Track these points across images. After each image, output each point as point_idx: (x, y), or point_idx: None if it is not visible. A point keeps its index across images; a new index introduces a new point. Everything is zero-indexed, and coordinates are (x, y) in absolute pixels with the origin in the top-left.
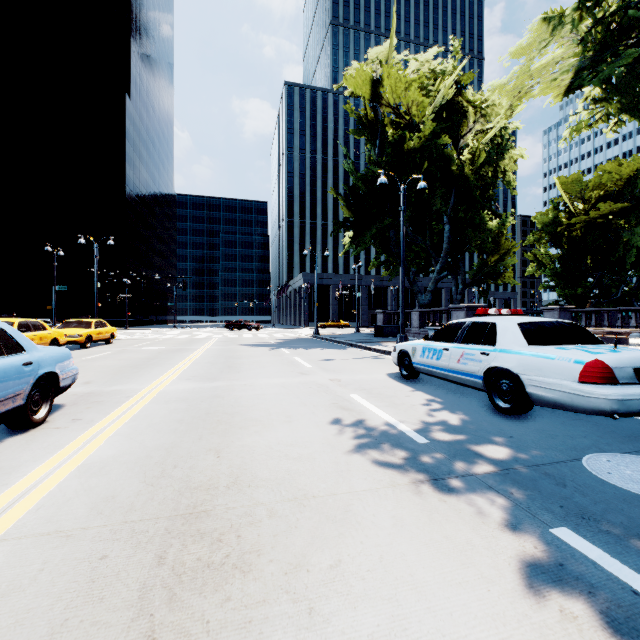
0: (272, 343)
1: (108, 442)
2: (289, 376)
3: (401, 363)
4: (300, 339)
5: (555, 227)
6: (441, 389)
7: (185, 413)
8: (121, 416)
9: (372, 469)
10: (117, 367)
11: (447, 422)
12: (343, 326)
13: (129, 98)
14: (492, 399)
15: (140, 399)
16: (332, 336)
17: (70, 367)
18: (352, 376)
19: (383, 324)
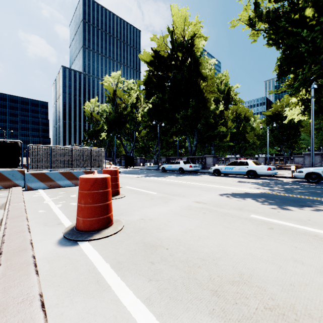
0: None
1: None
2: None
3: None
4: None
5: None
6: None
7: None
8: None
9: None
10: None
11: None
12: None
13: None
14: None
15: None
16: None
17: None
18: None
19: None
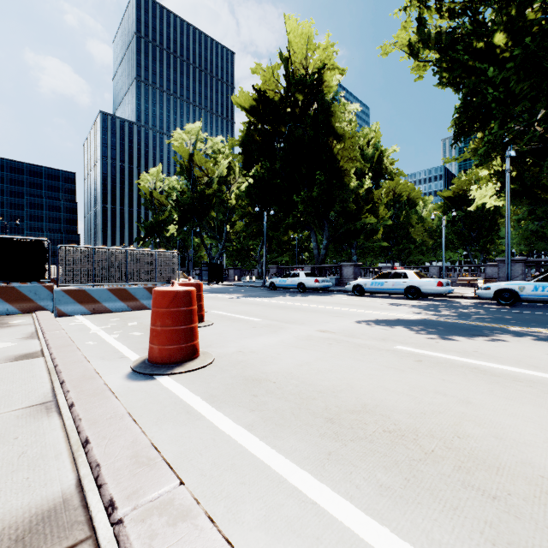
0: None
1: None
2: None
3: None
4: None
5: None
6: None
7: None
8: None
9: None
10: None
11: None
12: None
13: None
14: None
15: None
16: None
17: None
18: None
19: None
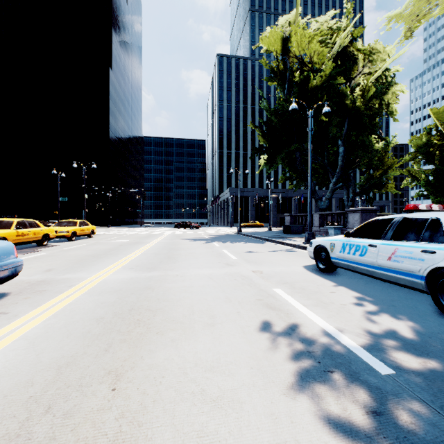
0: (206, 238)
1: (4, 351)
2: (216, 267)
3: (317, 257)
4: (227, 235)
5: (428, 148)
6: (363, 284)
7: (109, 308)
8: (47, 310)
9: (334, 441)
10: (82, 256)
11: (397, 333)
12: (259, 226)
13: (111, 70)
14: (439, 303)
15: (79, 289)
16: (251, 233)
17: (9, 260)
18: (272, 268)
19: (290, 224)
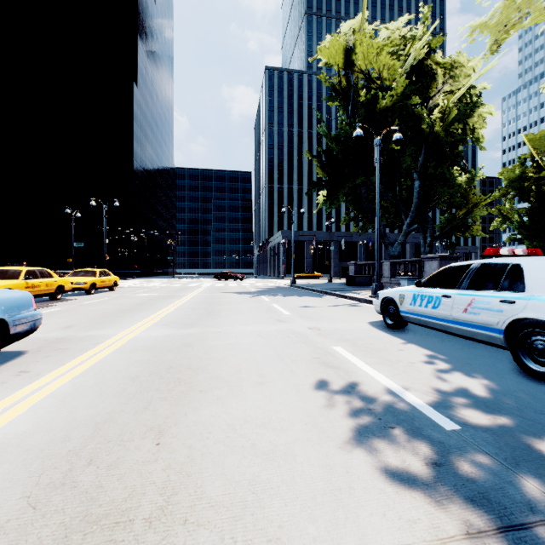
0: (253, 291)
1: (33, 408)
2: (266, 323)
3: (385, 311)
4: (278, 288)
5: (522, 182)
6: (437, 342)
7: (144, 366)
8: (73, 368)
9: (390, 488)
10: (106, 311)
11: (469, 391)
12: (317, 277)
13: (137, 87)
14: (519, 359)
15: (106, 347)
16: (307, 285)
17: (28, 312)
18: (332, 324)
19: (354, 274)
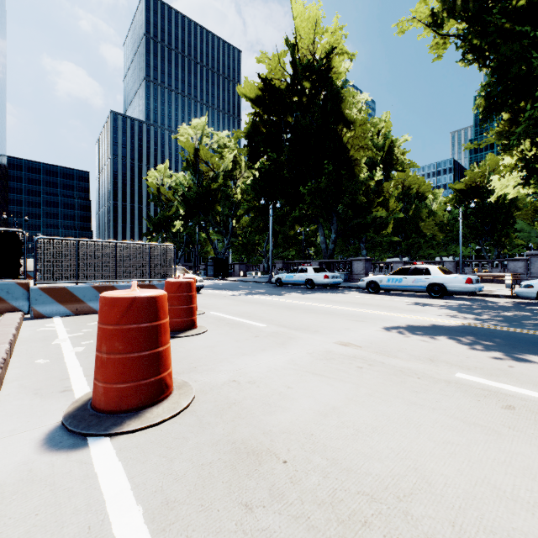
0: None
1: None
2: None
3: None
4: None
5: None
6: None
7: None
8: None
9: None
10: None
11: None
12: None
13: None
14: None
15: None
16: None
17: None
18: None
19: None
